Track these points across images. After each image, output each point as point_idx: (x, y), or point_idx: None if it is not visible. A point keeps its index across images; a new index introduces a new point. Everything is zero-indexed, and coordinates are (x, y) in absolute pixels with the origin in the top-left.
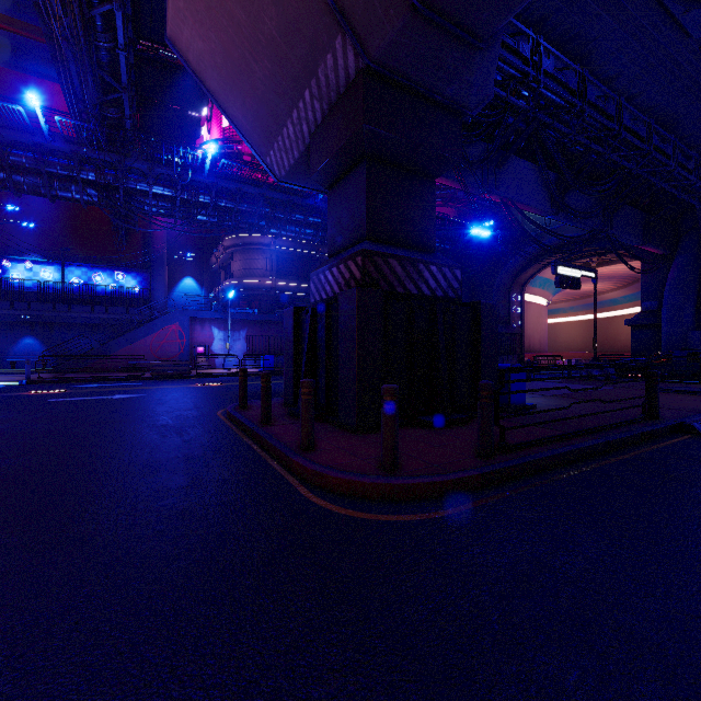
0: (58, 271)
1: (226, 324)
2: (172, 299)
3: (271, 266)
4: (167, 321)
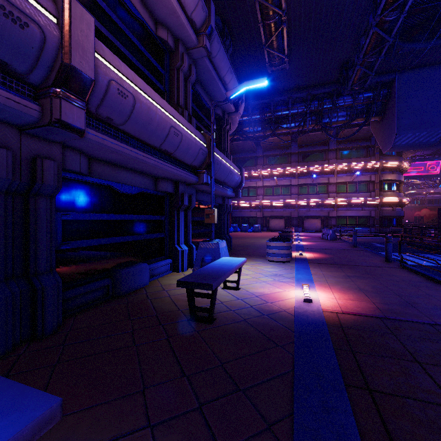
0: None
1: None
2: None
3: None
4: None
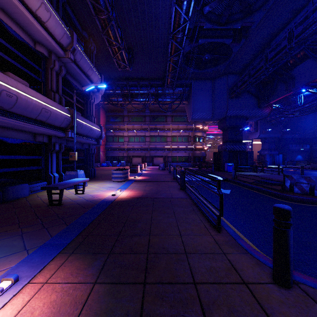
0: None
1: None
2: None
3: None
4: None
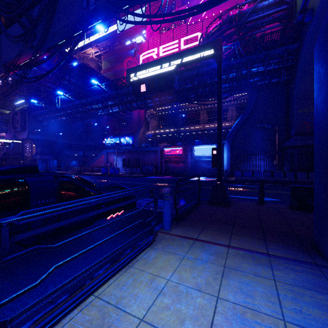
0: (114, 139)
1: (118, 154)
2: (103, 146)
3: (157, 124)
4: (101, 154)
